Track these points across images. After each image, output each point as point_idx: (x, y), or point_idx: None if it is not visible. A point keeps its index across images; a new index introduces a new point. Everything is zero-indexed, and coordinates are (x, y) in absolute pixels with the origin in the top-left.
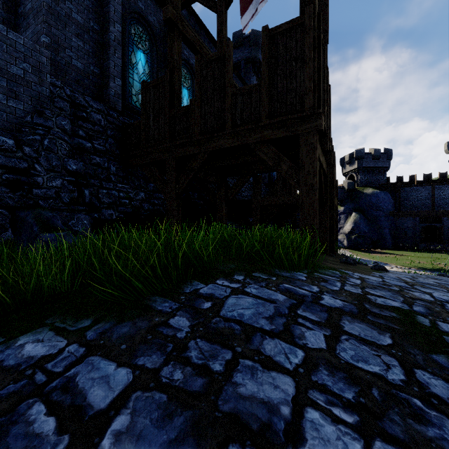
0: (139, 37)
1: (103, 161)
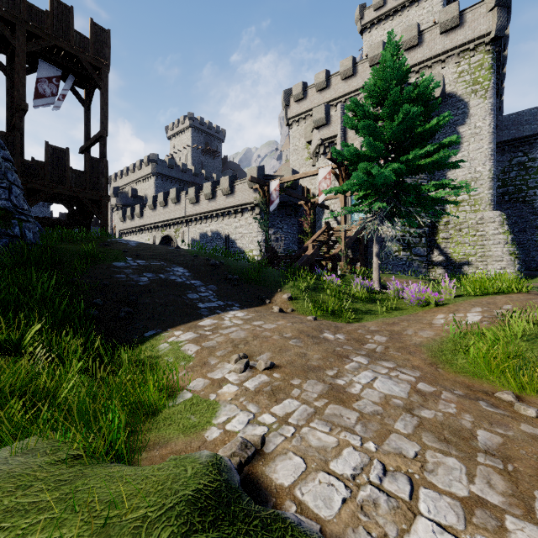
0: None
1: None
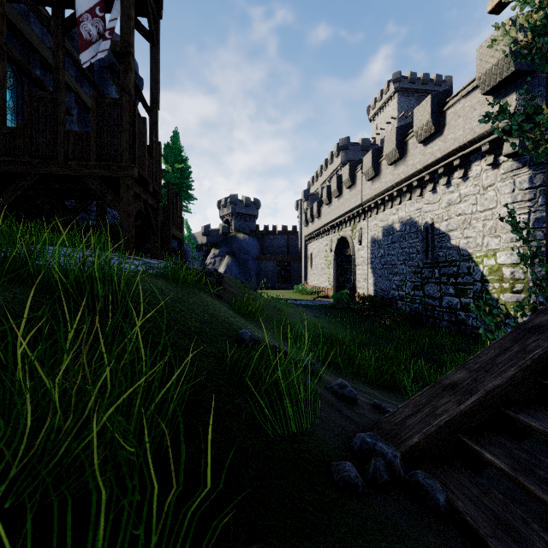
0: None
1: None
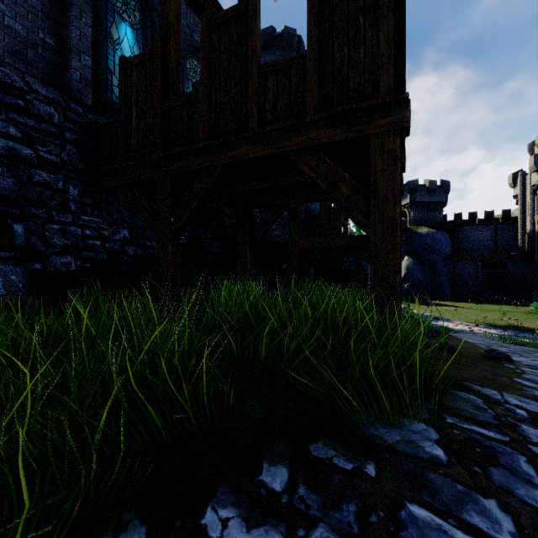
0: (124, 3)
1: (55, 178)
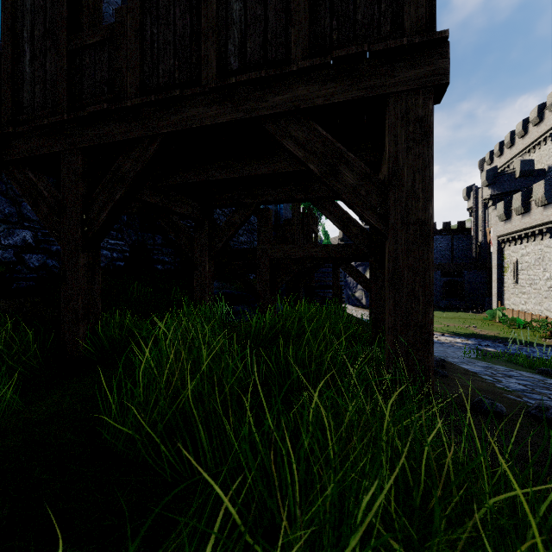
0: None
1: None
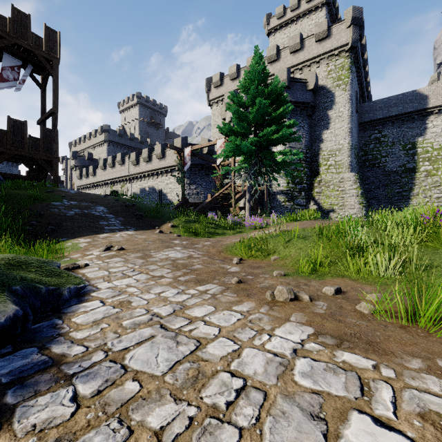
0: None
1: None
